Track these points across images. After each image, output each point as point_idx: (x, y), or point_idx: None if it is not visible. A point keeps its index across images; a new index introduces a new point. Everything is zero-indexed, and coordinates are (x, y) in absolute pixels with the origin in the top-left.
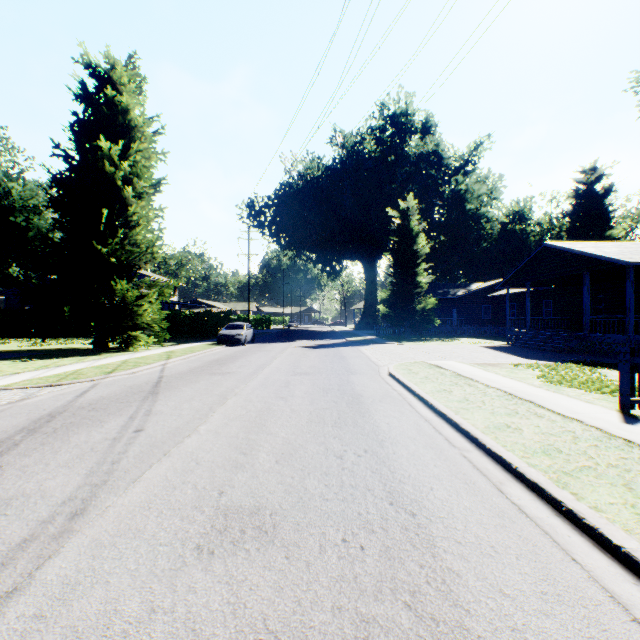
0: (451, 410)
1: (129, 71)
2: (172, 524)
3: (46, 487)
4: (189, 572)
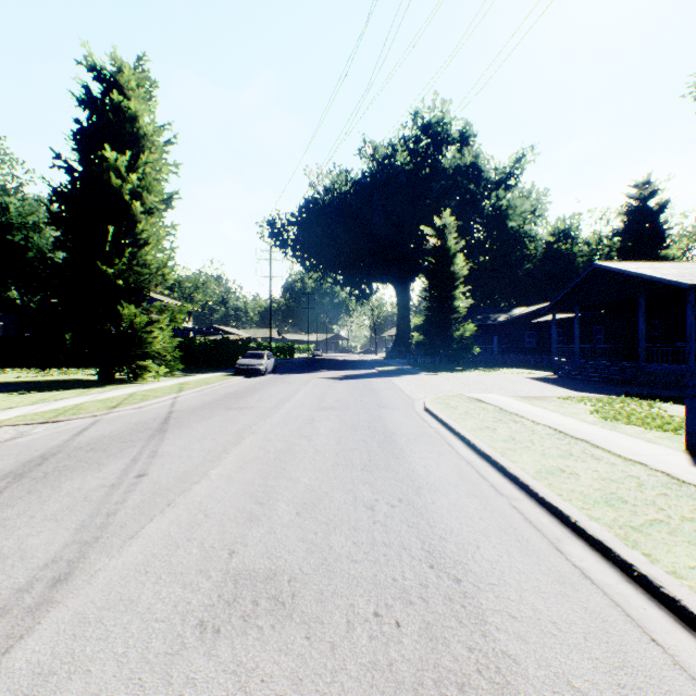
0: (496, 451)
1: (138, 74)
2: (172, 593)
3: (27, 545)
4: (188, 657)
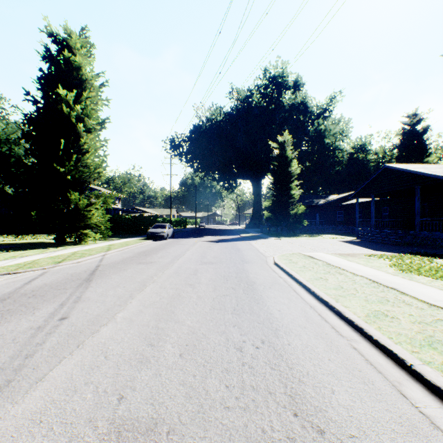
0: (331, 298)
1: (81, 39)
2: None
3: None
4: None
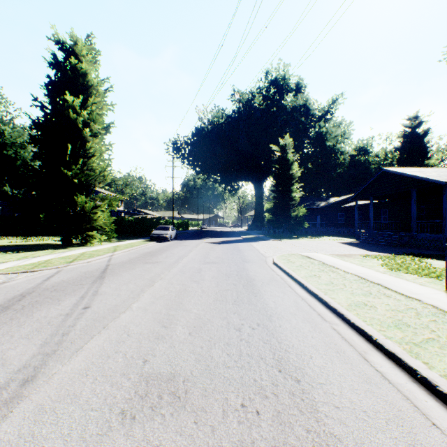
0: (321, 291)
1: (87, 46)
2: (103, 390)
3: (7, 356)
4: (113, 437)
